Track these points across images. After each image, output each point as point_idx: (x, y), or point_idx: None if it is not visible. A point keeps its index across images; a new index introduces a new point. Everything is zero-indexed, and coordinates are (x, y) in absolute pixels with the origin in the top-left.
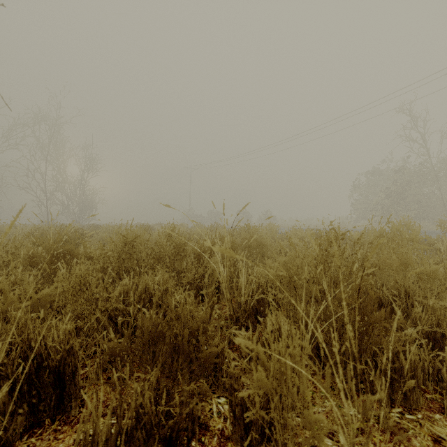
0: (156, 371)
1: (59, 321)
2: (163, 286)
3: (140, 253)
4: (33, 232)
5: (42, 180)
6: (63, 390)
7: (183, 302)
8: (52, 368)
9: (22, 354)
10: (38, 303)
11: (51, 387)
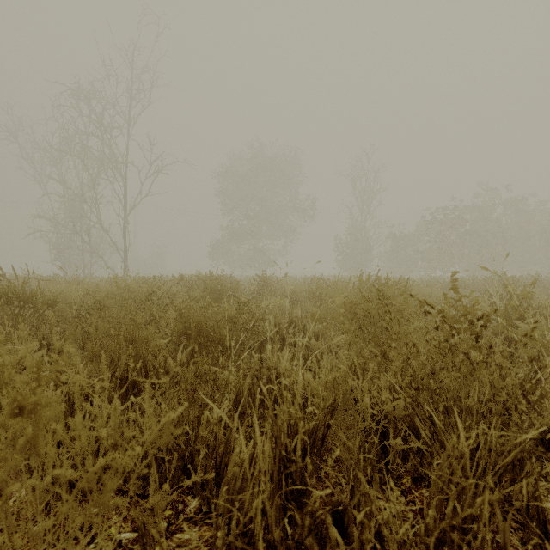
0: None
1: None
2: None
3: None
4: None
5: None
6: None
7: None
8: None
9: None
10: None
11: None
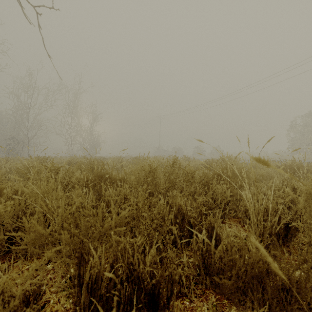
0: (260, 311)
1: (130, 238)
2: (196, 209)
3: (159, 178)
4: (70, 161)
5: (69, 128)
6: (156, 311)
7: (214, 224)
8: (147, 290)
9: (123, 275)
10: (118, 223)
11: (145, 306)
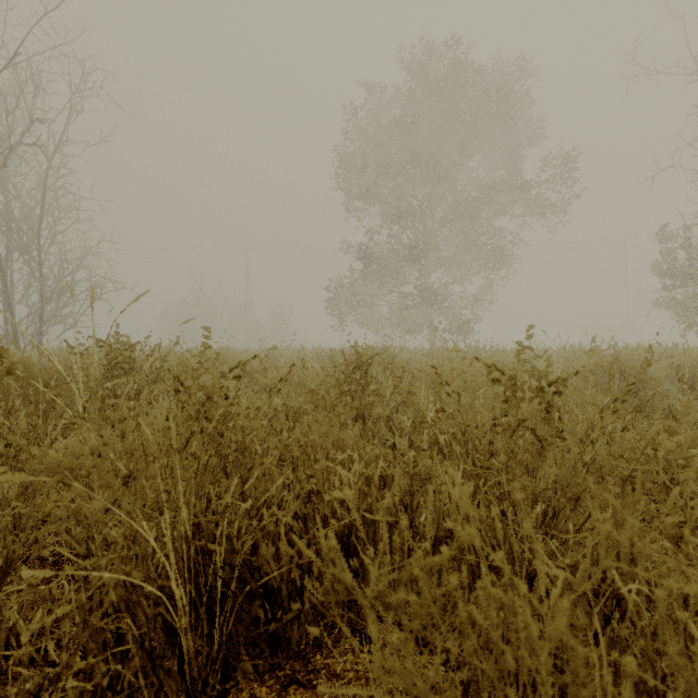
0: None
1: None
2: None
3: None
4: None
5: None
6: None
7: None
8: None
9: None
10: None
11: None
